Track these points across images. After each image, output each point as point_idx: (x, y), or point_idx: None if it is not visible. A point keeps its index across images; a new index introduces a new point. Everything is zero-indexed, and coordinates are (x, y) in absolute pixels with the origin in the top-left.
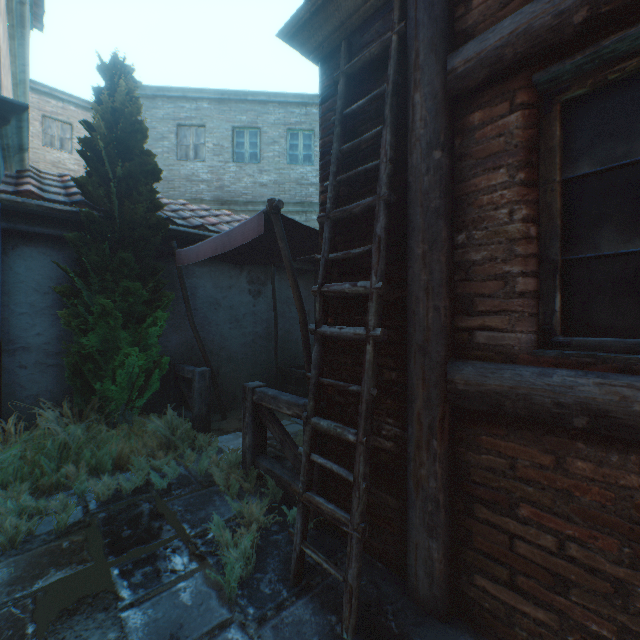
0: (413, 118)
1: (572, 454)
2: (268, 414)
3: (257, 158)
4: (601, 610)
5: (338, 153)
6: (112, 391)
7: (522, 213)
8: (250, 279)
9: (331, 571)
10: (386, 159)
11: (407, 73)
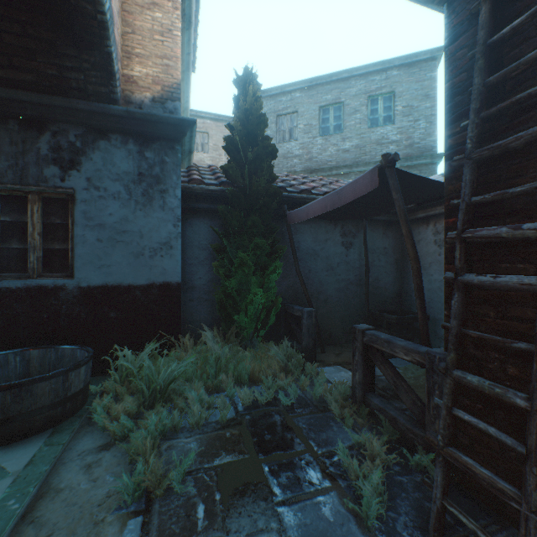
0: None
1: None
2: (379, 356)
3: (340, 129)
4: None
5: (481, 87)
6: (244, 322)
7: None
8: (342, 232)
9: None
10: None
11: None
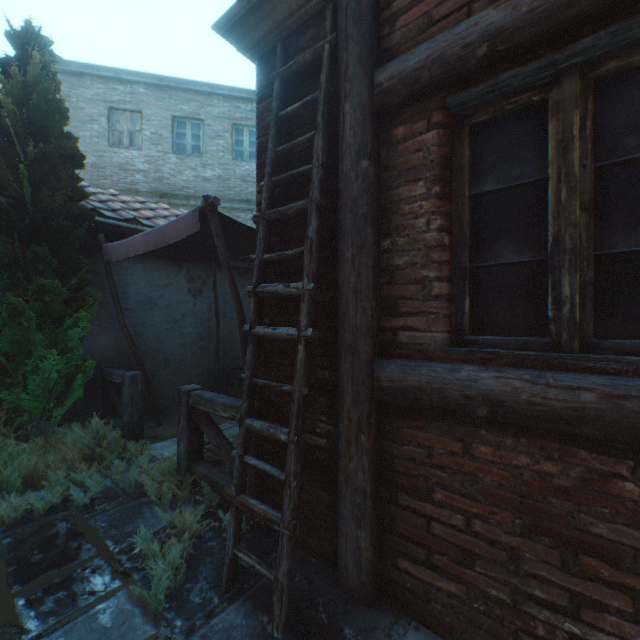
0: (344, 127)
1: (477, 440)
2: (204, 418)
3: (200, 151)
4: (499, 576)
5: (273, 154)
6: (24, 400)
7: (437, 223)
8: (190, 277)
9: (263, 571)
10: (318, 164)
11: (338, 83)
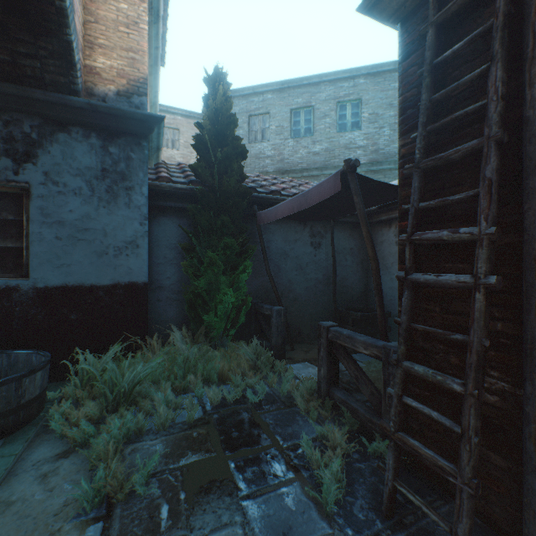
0: (534, 45)
1: None
2: (342, 351)
3: (310, 132)
4: None
5: (427, 103)
6: (214, 321)
7: None
8: (311, 233)
9: (433, 517)
10: (496, 97)
11: None
